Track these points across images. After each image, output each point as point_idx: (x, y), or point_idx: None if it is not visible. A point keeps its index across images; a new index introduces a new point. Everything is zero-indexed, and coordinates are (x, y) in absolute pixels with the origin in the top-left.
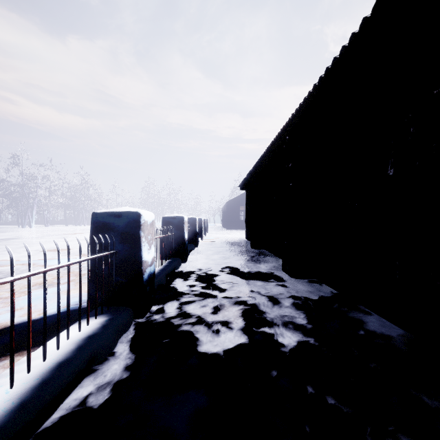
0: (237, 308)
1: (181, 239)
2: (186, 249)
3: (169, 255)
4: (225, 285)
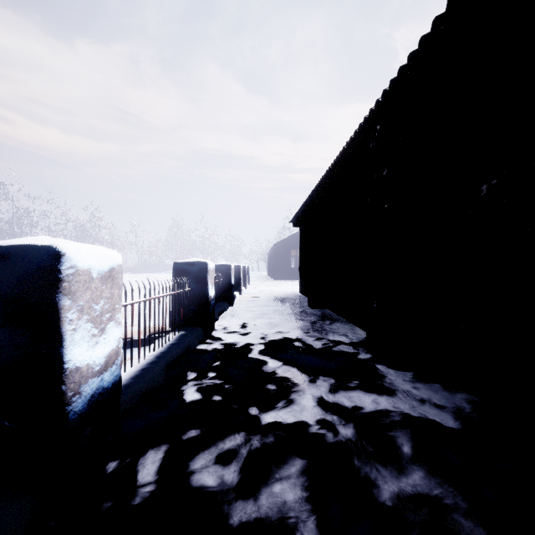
0: (300, 465)
1: (202, 298)
2: (211, 313)
3: (181, 324)
4: (273, 388)
